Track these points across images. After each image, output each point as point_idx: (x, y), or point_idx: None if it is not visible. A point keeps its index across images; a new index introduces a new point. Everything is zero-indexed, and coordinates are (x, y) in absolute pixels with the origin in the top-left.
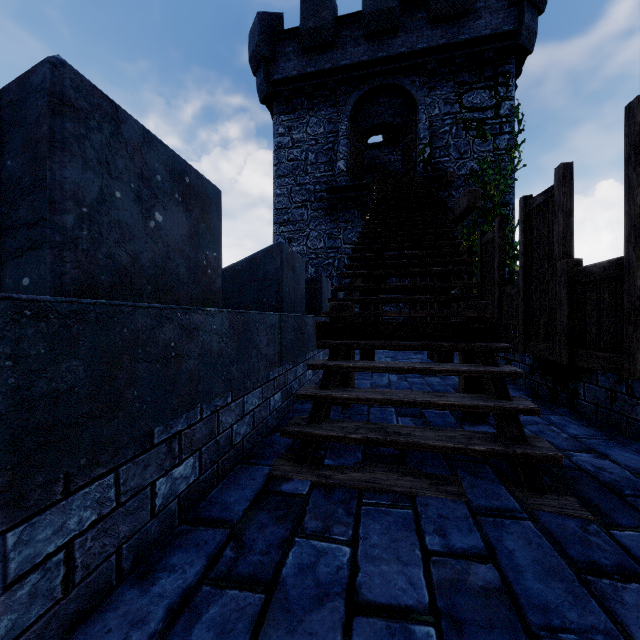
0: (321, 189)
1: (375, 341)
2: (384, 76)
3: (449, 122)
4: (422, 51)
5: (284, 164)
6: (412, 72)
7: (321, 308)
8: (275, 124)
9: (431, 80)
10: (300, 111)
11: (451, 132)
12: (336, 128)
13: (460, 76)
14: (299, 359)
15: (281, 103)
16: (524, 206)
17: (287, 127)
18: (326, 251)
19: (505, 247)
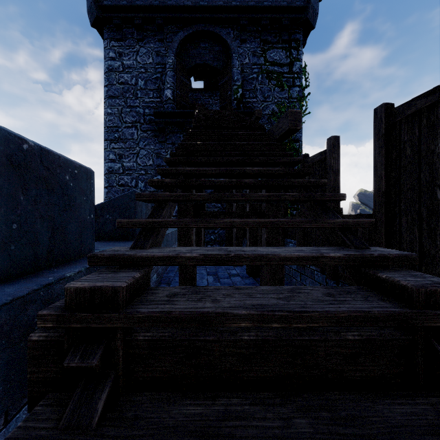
0: (150, 113)
1: (192, 438)
2: (205, 23)
3: (256, 71)
4: (236, 8)
5: (115, 86)
6: (228, 25)
7: (135, 230)
8: (106, 48)
9: (243, 34)
10: (130, 40)
11: (258, 79)
12: (164, 61)
13: (265, 35)
14: (2, 414)
15: (112, 29)
16: (385, 116)
17: (118, 52)
18: (155, 168)
19: (339, 170)
